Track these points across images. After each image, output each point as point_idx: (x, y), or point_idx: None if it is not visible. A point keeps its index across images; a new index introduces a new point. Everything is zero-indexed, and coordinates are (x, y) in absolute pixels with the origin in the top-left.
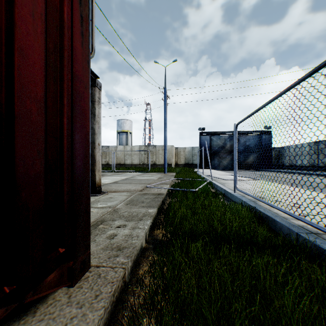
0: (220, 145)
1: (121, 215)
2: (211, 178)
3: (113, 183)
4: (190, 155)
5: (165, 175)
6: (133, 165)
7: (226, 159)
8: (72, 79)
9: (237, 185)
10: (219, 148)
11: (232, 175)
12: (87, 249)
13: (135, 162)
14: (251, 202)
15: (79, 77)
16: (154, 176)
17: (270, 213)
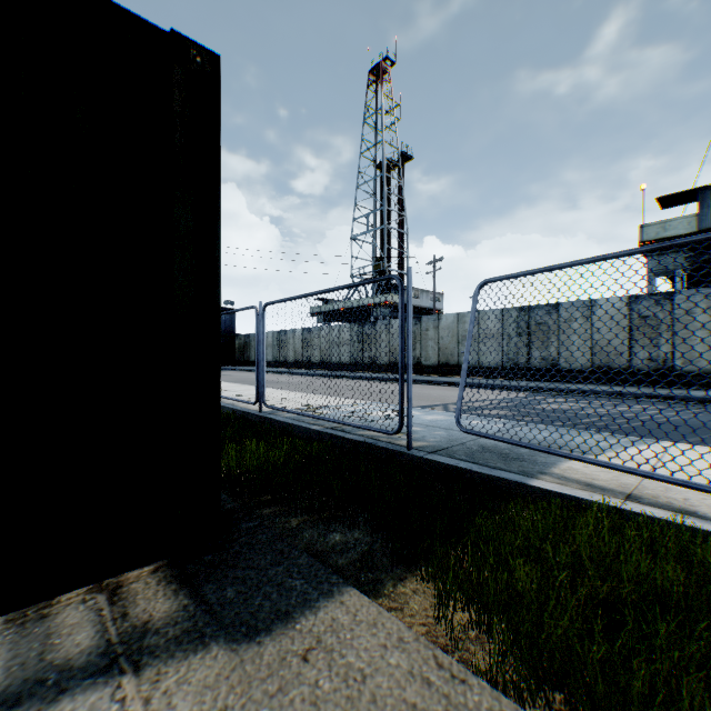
0: None
1: None
2: None
3: None
4: None
5: None
6: None
7: None
8: None
9: None
10: None
11: None
12: None
13: None
14: None
15: None
16: None
17: None
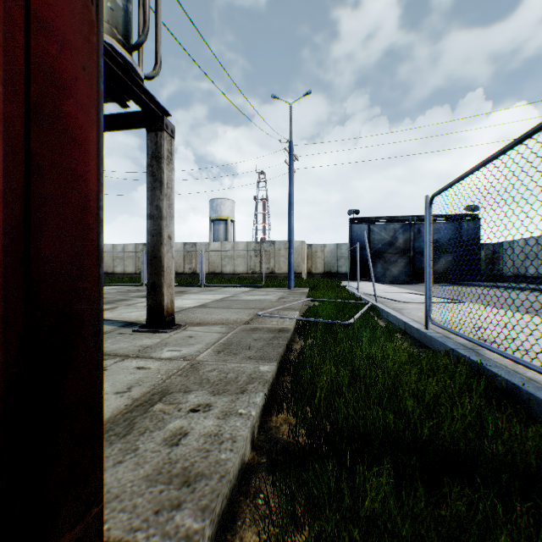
0: (387, 240)
1: (205, 379)
2: (373, 298)
3: (199, 307)
4: (333, 258)
5: (290, 293)
6: (236, 274)
7: (397, 264)
8: (27, 28)
9: (431, 314)
10: (384, 245)
11: (411, 293)
12: (90, 505)
13: (239, 270)
14: (468, 352)
15: (57, 31)
16: (272, 294)
17: (520, 379)
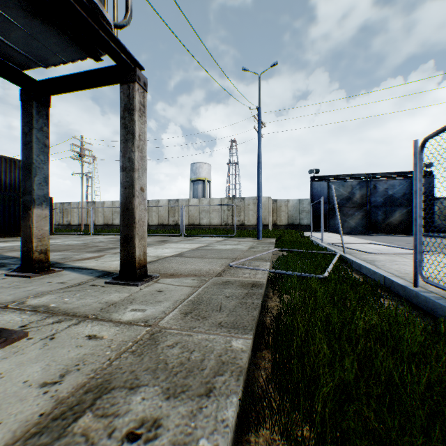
0: (344, 195)
1: (162, 361)
2: (338, 248)
3: (176, 256)
4: (295, 211)
5: (259, 243)
6: (212, 226)
7: (354, 217)
8: None
9: (423, 271)
10: (342, 200)
11: (374, 244)
12: None
13: (214, 222)
14: None
15: None
16: (242, 244)
17: None
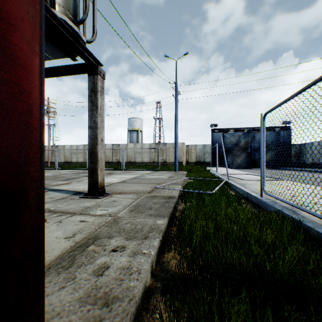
0: (234, 142)
1: (122, 229)
2: (226, 177)
3: (121, 183)
4: (201, 153)
5: (176, 174)
6: (143, 163)
7: (240, 156)
8: None
9: (264, 187)
10: (232, 145)
11: (249, 174)
12: None
13: (145, 160)
14: (289, 212)
15: None
16: (164, 175)
17: None
